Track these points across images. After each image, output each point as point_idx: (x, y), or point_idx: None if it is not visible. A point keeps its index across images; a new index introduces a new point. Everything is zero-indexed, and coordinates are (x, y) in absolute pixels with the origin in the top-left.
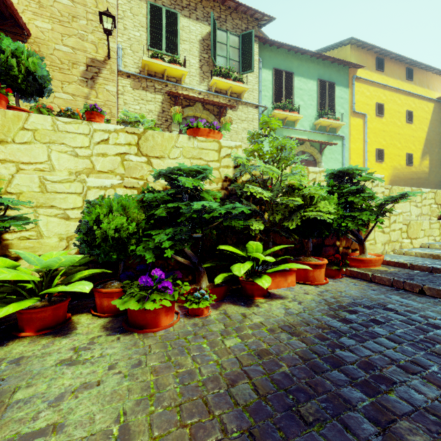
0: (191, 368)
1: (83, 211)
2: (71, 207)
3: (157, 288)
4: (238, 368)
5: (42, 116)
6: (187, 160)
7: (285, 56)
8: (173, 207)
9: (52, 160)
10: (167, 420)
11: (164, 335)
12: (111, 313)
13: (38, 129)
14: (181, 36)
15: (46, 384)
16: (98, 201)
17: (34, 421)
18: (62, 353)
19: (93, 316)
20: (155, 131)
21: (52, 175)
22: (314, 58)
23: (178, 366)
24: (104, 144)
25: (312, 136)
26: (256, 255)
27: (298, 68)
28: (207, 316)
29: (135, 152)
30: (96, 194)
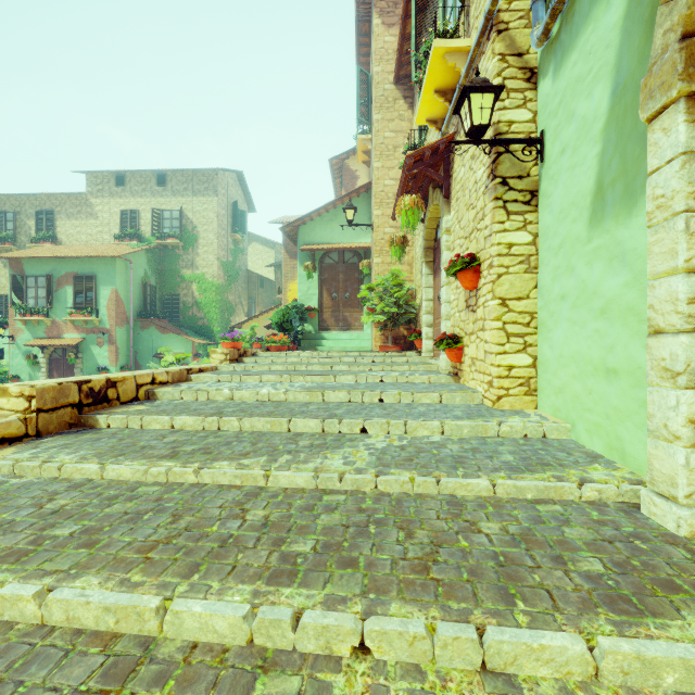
0: None
1: None
2: None
3: None
4: None
5: None
6: None
7: None
8: None
9: None
10: None
11: None
12: None
13: None
14: None
15: None
16: None
17: None
18: None
19: None
20: None
21: None
22: None
23: None
24: None
25: None
26: None
27: None
28: None
29: None
30: None
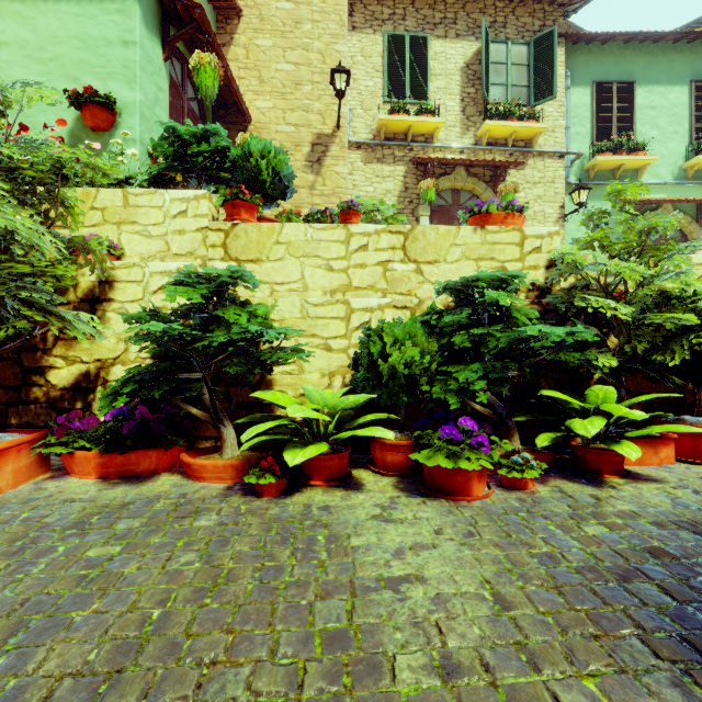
0: (548, 551)
1: (361, 340)
2: (333, 335)
3: (469, 443)
4: (624, 564)
5: (295, 225)
6: (472, 262)
7: (618, 54)
8: (476, 334)
9: (305, 277)
10: (548, 599)
11: (483, 506)
12: (395, 471)
13: (291, 241)
14: (432, 69)
15: (375, 536)
16: (373, 328)
17: (388, 567)
18: (367, 508)
19: (373, 473)
20: (426, 226)
21: (306, 296)
22: (683, 43)
23: (528, 546)
24: (362, 251)
25: (678, 192)
26: (607, 408)
27: (646, 70)
28: (533, 492)
29: (400, 258)
30: (361, 318)
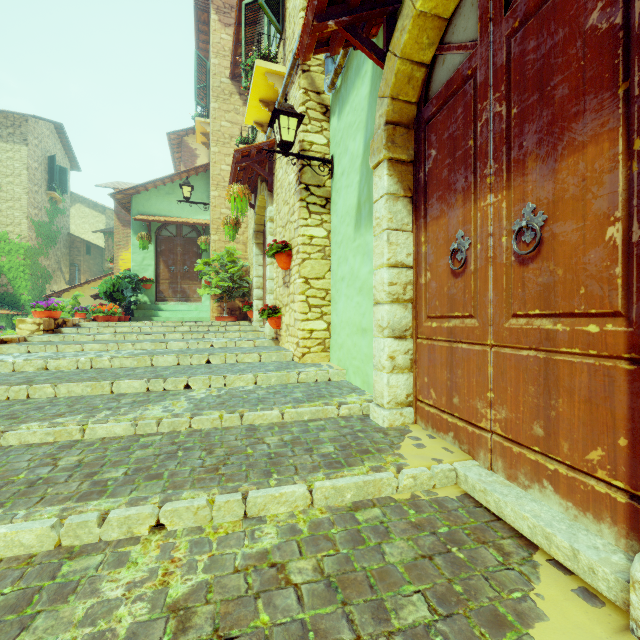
0: None
1: None
2: None
3: None
4: None
5: None
6: None
7: None
8: None
9: None
10: None
11: None
12: None
13: None
14: None
15: None
16: None
17: None
18: None
19: None
20: None
21: None
22: None
23: None
24: None
25: None
26: None
27: None
28: None
29: None
30: None
